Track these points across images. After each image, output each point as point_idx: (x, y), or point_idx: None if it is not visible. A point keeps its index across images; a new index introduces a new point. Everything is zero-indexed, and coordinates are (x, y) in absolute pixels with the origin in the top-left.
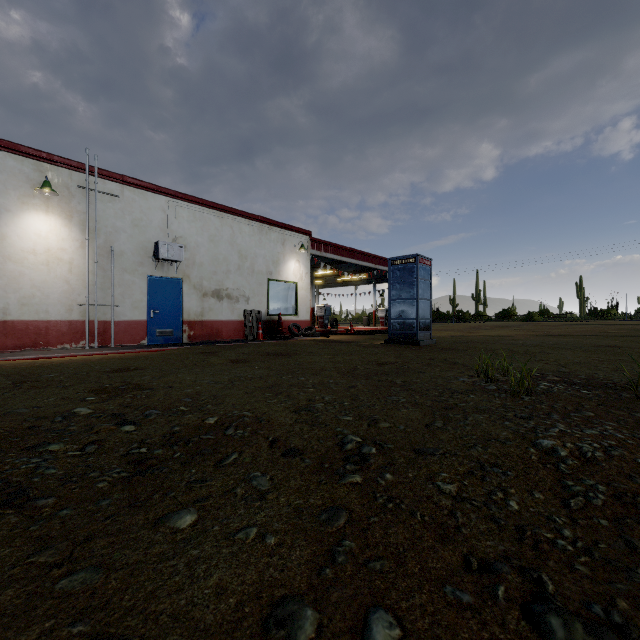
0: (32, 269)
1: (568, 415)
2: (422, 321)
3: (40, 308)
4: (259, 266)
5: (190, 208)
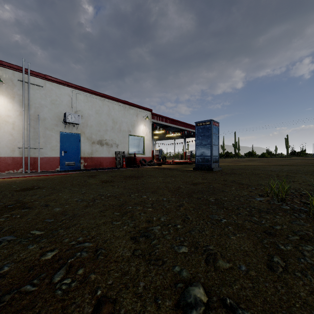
0: None
1: None
2: (214, 157)
3: None
4: (123, 127)
5: (85, 95)
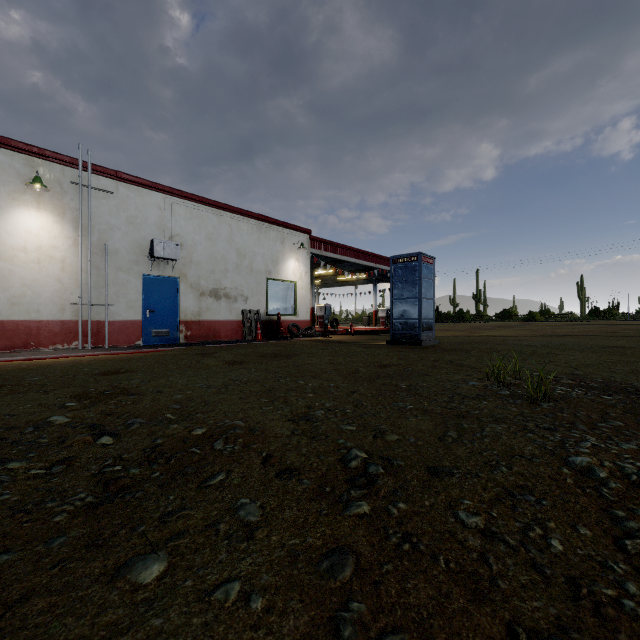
0: (23, 267)
1: (595, 425)
2: (425, 321)
3: (31, 308)
4: (258, 265)
5: (187, 205)
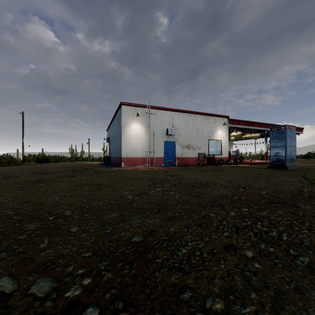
0: (133, 141)
1: None
2: (289, 157)
3: (135, 153)
4: (204, 134)
5: (178, 114)
